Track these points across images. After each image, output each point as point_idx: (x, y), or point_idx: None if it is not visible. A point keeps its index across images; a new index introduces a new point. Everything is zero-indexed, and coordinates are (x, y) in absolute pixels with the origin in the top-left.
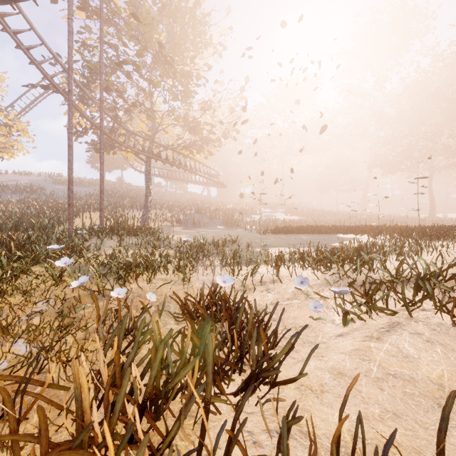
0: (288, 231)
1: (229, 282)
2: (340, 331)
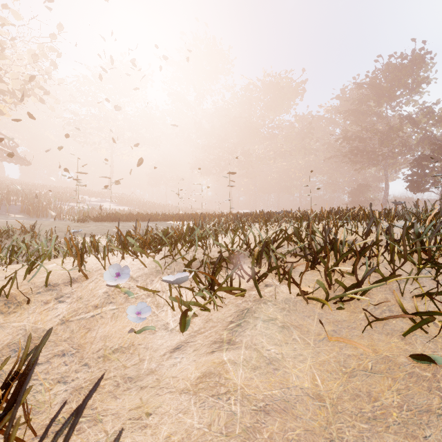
0: (115, 218)
1: None
2: (177, 340)
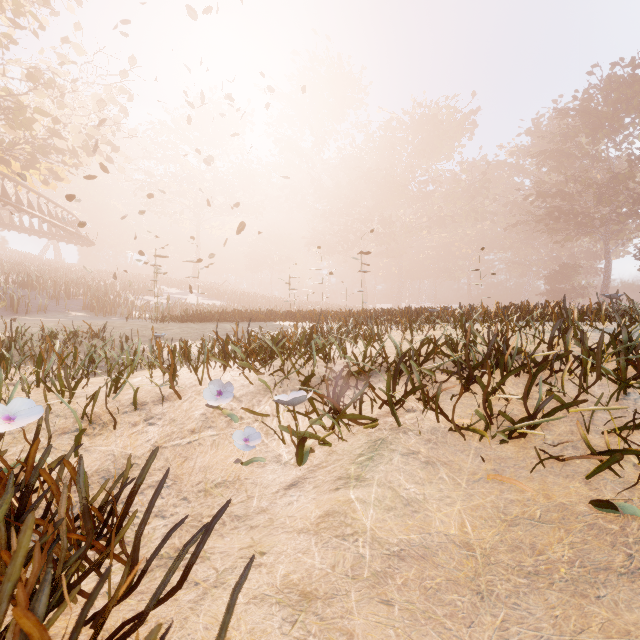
0: (205, 317)
1: (28, 417)
2: (292, 475)
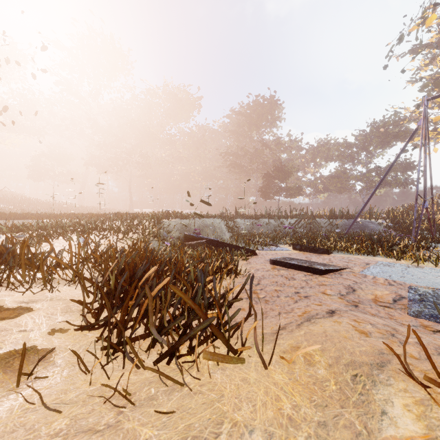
0: None
1: None
2: None
